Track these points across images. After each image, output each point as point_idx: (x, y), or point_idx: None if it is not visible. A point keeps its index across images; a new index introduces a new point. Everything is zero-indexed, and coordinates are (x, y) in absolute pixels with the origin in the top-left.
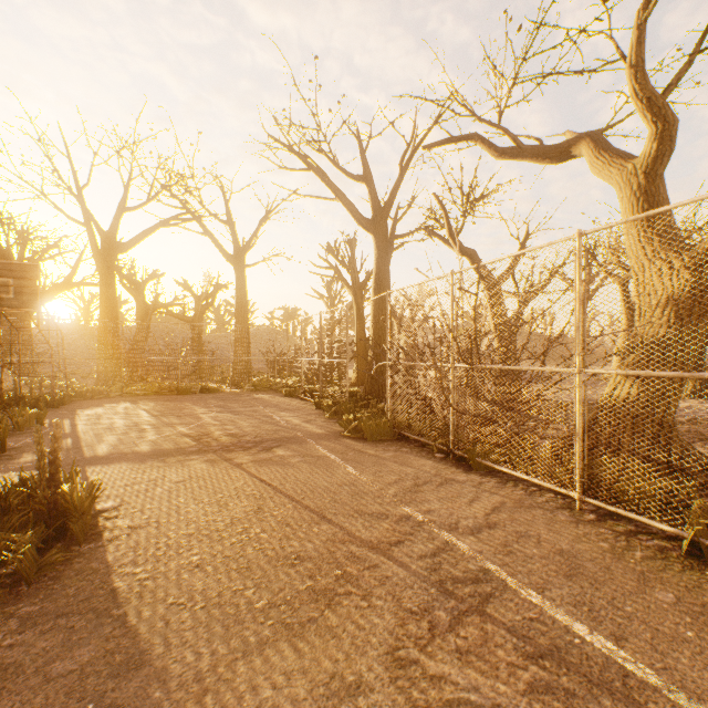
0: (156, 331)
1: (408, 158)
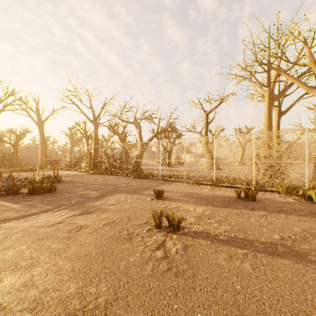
0: None
1: (104, 106)
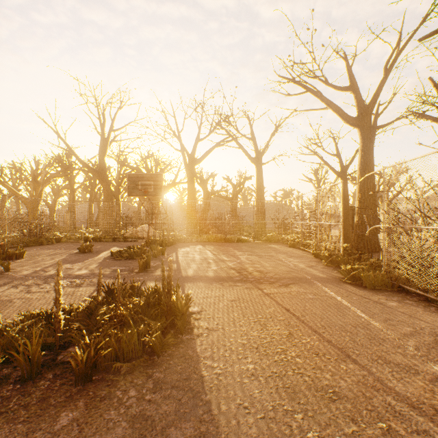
0: (212, 206)
1: (392, 61)
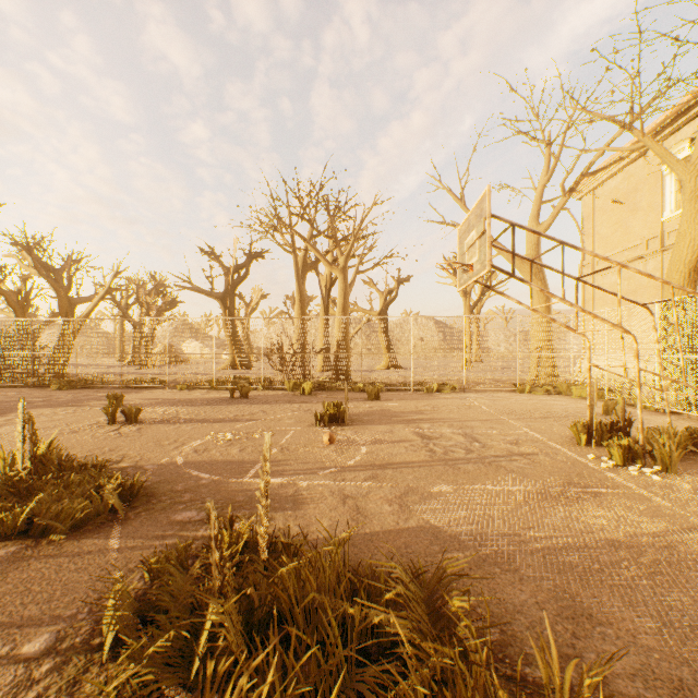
0: None
1: None
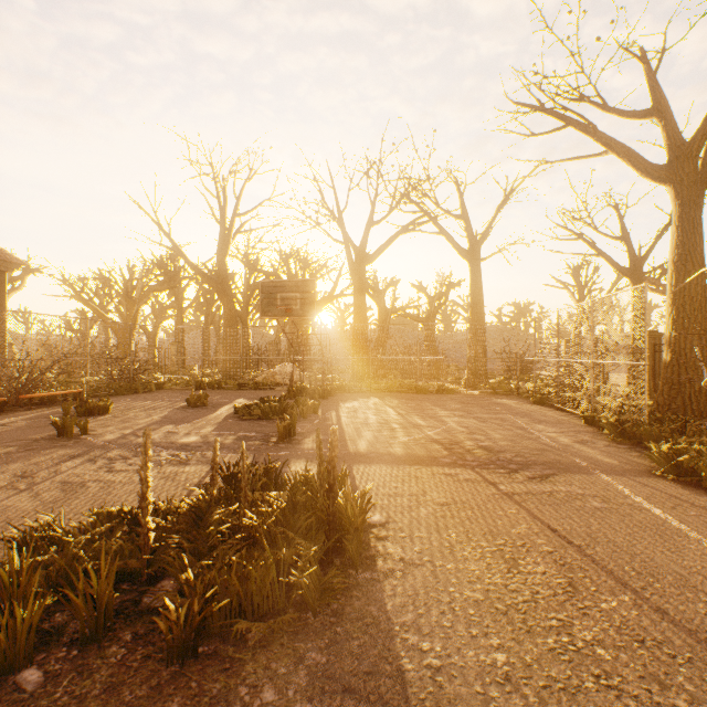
0: (392, 333)
1: None
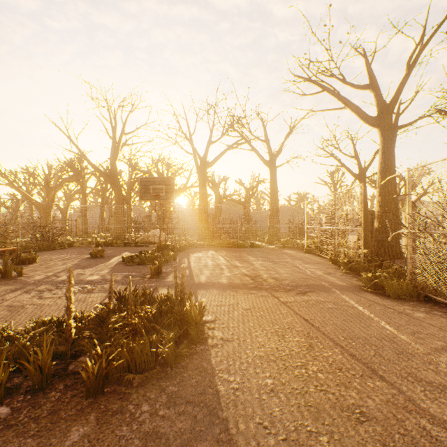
0: (224, 210)
1: (415, 56)
